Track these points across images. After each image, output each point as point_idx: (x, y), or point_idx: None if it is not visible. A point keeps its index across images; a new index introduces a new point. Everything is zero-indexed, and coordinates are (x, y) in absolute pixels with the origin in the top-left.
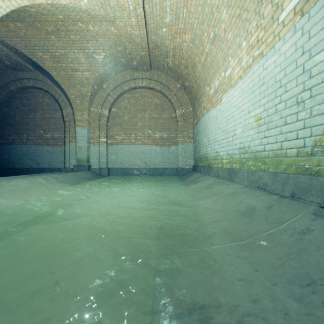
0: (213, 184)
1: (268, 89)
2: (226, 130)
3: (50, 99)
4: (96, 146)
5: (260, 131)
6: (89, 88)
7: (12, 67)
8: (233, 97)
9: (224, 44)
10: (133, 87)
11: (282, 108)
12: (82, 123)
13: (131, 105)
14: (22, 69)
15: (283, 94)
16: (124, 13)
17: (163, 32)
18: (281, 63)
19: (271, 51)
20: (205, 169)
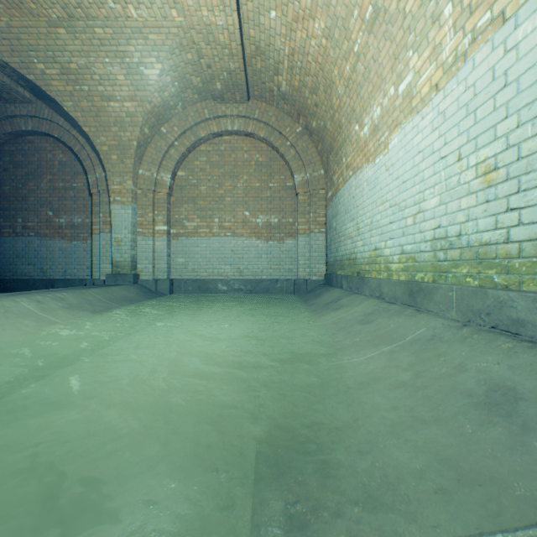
0: (375, 313)
1: (519, 95)
2: (398, 203)
3: (66, 155)
4: (148, 239)
5: (496, 197)
6: (134, 133)
7: None
8: (417, 134)
9: (395, 25)
10: (216, 132)
11: None
12: (122, 198)
13: (213, 164)
14: (12, 99)
15: None
16: None
17: (271, 20)
18: None
19: None
20: (352, 283)
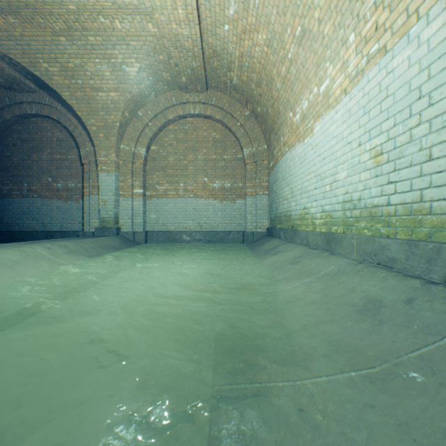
0: (302, 256)
1: (395, 104)
2: (320, 174)
3: (62, 133)
4: (128, 199)
5: (381, 173)
6: (117, 116)
7: (6, 85)
8: (333, 124)
9: (317, 43)
10: (181, 115)
11: (423, 133)
12: (107, 167)
13: (179, 140)
14: (20, 89)
15: (425, 110)
16: (166, 1)
17: (225, 31)
18: (422, 58)
19: (402, 41)
20: (287, 234)
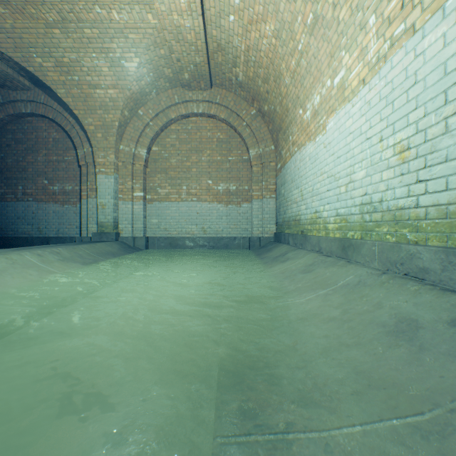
0: (314, 264)
1: (426, 91)
2: (333, 175)
3: (59, 133)
4: (128, 203)
5: (408, 171)
6: (116, 115)
7: None
8: (349, 119)
9: (331, 30)
10: (184, 114)
11: None
12: (106, 169)
13: (182, 141)
14: (14, 86)
15: None
16: None
17: (230, 22)
18: None
19: (435, 17)
20: (297, 240)
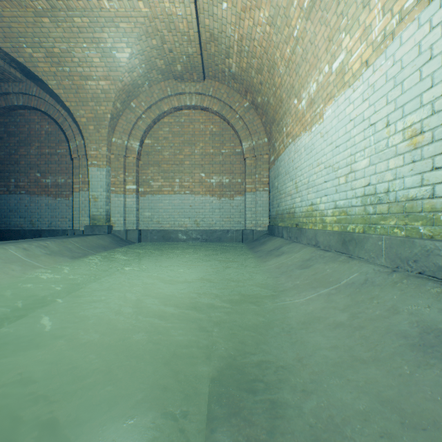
0: (312, 259)
1: None
2: (331, 165)
3: (52, 126)
4: (120, 196)
5: (421, 157)
6: (108, 107)
7: None
8: (349, 105)
9: (330, 12)
10: (177, 106)
11: None
12: (98, 162)
13: (175, 134)
14: (5, 78)
15: None
16: None
17: (223, 10)
18: None
19: None
20: (291, 233)
